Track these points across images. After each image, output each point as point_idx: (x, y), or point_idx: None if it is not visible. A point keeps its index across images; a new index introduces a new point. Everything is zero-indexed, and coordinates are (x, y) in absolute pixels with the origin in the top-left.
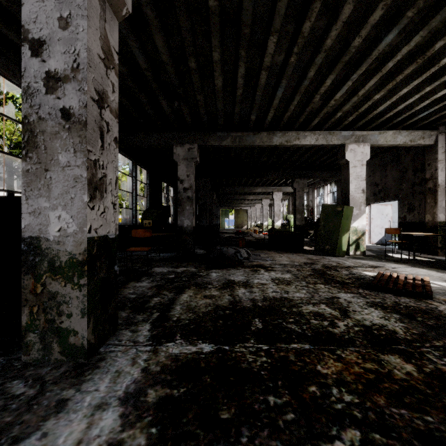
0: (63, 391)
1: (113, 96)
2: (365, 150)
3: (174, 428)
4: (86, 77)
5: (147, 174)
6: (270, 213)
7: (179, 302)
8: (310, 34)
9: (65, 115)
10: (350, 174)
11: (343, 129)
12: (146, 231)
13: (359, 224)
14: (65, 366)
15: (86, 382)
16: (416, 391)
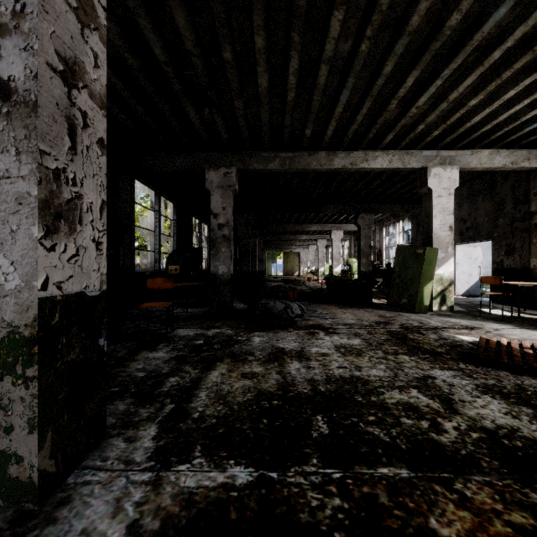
0: None
1: (97, 73)
2: (453, 175)
3: None
4: (36, 26)
5: (174, 208)
6: (327, 257)
7: (205, 384)
8: (389, 9)
9: (1, 91)
10: (433, 206)
11: (424, 148)
12: (167, 280)
13: (446, 270)
14: None
15: None
16: None
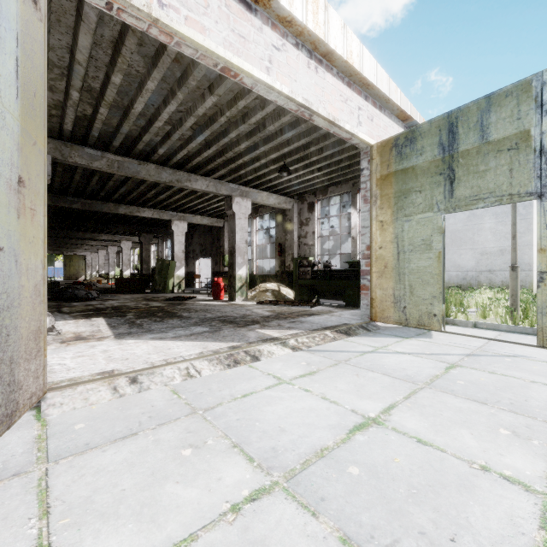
0: None
1: None
2: (185, 225)
3: (90, 317)
4: None
5: None
6: (119, 261)
7: (64, 310)
8: None
9: None
10: (175, 240)
11: (172, 209)
12: None
13: (181, 272)
14: None
15: None
16: (154, 310)
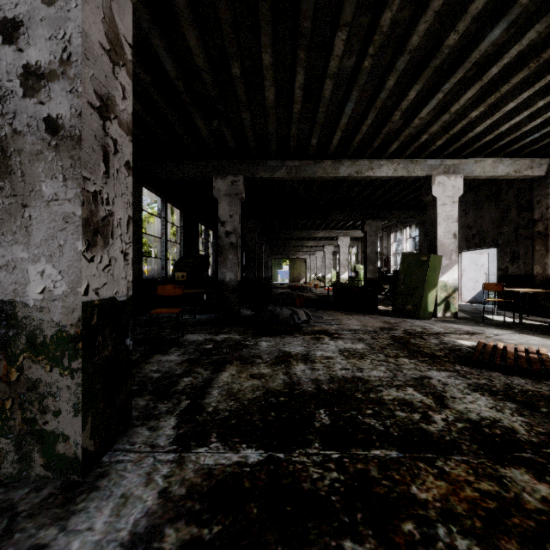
0: (39, 532)
1: (124, 104)
2: (457, 183)
3: None
4: (80, 72)
5: (180, 214)
6: (334, 263)
7: (217, 383)
8: (390, 29)
9: (50, 127)
10: (437, 214)
11: (429, 156)
12: (177, 287)
13: (450, 277)
14: (49, 487)
15: (76, 514)
16: None
